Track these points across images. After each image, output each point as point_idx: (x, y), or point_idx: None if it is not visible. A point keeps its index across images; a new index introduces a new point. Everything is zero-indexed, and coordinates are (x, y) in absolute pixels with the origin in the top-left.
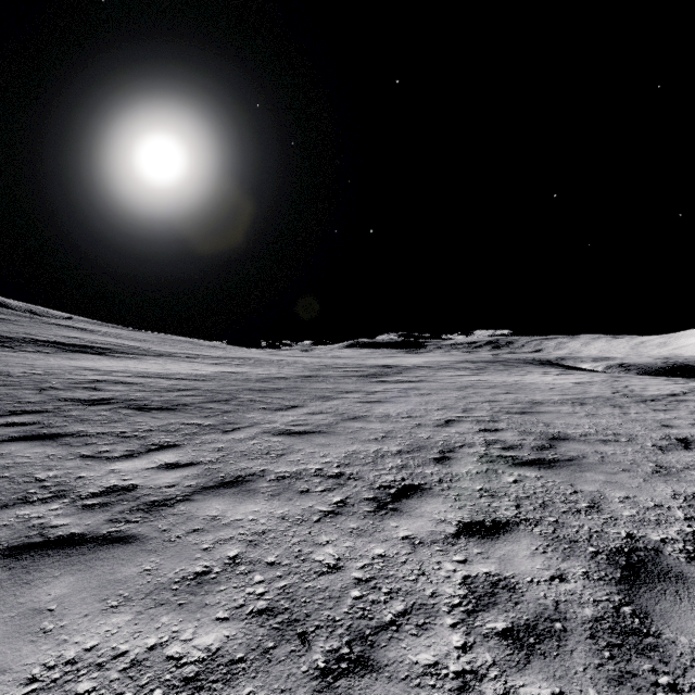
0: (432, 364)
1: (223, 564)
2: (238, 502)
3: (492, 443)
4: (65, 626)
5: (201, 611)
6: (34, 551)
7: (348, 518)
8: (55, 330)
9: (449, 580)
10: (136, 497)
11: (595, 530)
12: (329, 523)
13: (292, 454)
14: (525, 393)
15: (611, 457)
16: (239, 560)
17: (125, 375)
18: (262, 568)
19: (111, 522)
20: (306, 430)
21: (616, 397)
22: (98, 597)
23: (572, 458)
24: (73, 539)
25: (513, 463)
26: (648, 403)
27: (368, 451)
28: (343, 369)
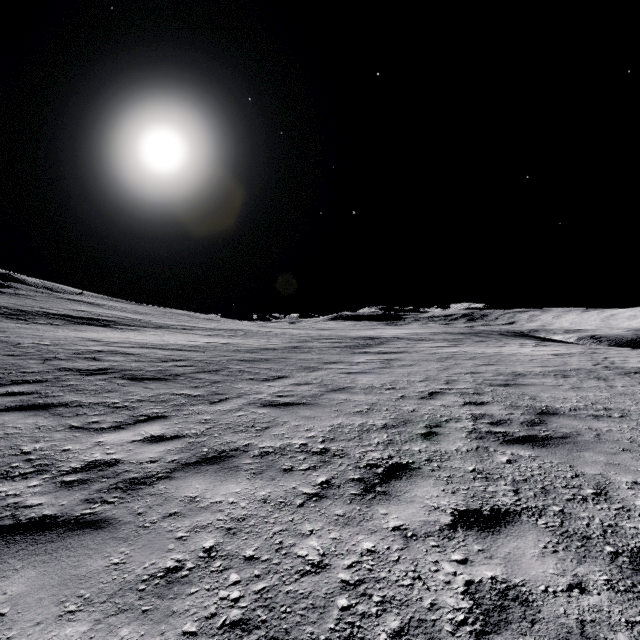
0: (412, 335)
1: (196, 557)
2: (219, 481)
3: (479, 417)
4: (13, 637)
5: (166, 622)
6: (1, 536)
7: (333, 502)
8: (67, 304)
9: (449, 587)
10: (116, 474)
11: (608, 523)
12: (313, 509)
13: (277, 427)
14: (505, 365)
15: (608, 435)
16: (214, 554)
17: (125, 345)
18: (239, 564)
19: (86, 503)
20: (292, 402)
21: (598, 370)
22: (56, 599)
23: (566, 436)
24: (44, 522)
25: (503, 440)
26: (633, 376)
27: (353, 424)
28: (328, 340)
